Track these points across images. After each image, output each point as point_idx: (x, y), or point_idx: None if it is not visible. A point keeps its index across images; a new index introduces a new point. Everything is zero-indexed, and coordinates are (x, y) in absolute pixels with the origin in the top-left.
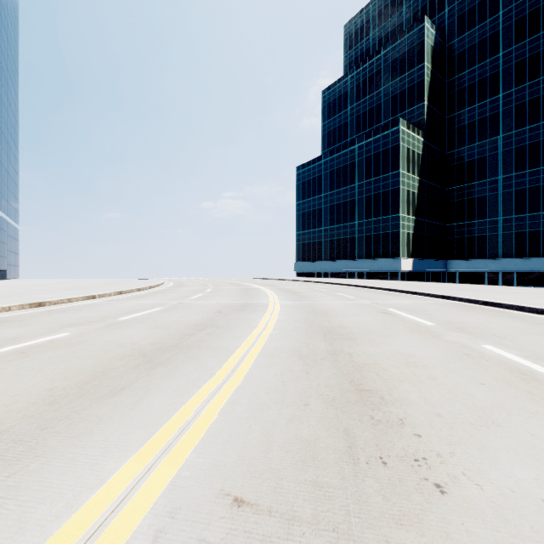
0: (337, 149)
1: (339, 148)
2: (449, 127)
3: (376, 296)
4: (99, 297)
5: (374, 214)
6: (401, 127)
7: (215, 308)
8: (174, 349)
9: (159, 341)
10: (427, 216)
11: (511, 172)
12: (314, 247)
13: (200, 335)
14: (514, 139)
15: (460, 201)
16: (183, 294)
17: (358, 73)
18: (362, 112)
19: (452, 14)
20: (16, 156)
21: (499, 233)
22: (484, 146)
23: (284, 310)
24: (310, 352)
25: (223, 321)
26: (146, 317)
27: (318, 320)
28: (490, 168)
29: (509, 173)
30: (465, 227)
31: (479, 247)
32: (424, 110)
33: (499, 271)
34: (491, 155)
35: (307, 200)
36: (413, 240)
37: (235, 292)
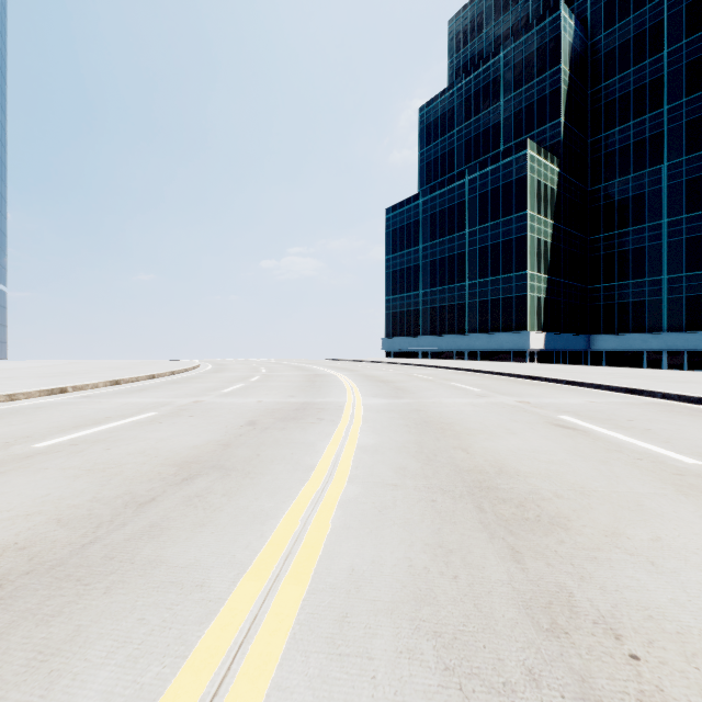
0: (440, 184)
1: (443, 182)
2: (592, 154)
3: (515, 388)
4: (73, 390)
5: (491, 272)
6: (529, 151)
7: (248, 413)
8: (34, 589)
9: (37, 534)
10: (563, 274)
11: (680, 213)
12: (408, 318)
13: (166, 504)
14: (685, 169)
15: (608, 254)
16: (212, 385)
17: (468, 82)
18: (474, 135)
19: (597, 0)
20: (2, 193)
21: (663, 297)
22: (643, 179)
23: (371, 419)
24: (469, 611)
25: (246, 451)
26: (101, 438)
27: (442, 446)
28: (650, 209)
29: (678, 215)
30: (615, 289)
31: (635, 317)
32: (560, 129)
33: (663, 350)
34: (652, 191)
35: (399, 253)
36: (545, 308)
37: (295, 382)
